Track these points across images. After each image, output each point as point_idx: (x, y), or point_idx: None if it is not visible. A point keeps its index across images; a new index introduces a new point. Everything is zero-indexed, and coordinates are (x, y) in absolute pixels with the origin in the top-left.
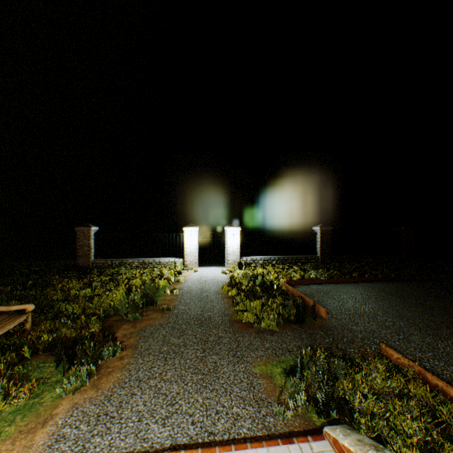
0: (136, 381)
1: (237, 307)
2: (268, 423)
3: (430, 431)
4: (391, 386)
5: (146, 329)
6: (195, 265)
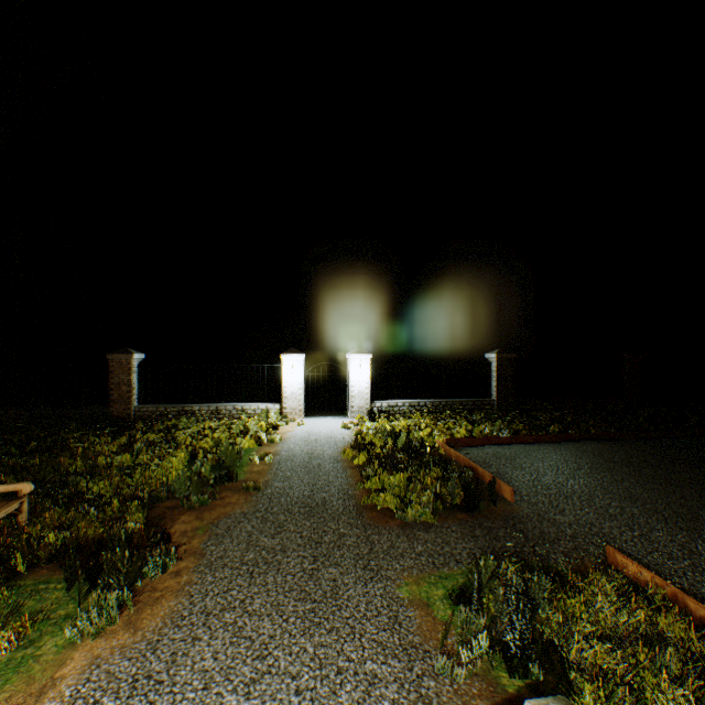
0: (201, 616)
1: (368, 484)
2: (427, 690)
3: (703, 703)
4: (628, 620)
5: (219, 522)
6: (299, 414)
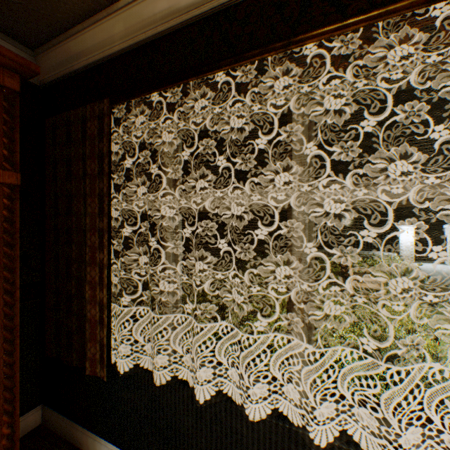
0: None
1: None
2: None
3: None
4: None
5: (447, 295)
6: (410, 259)
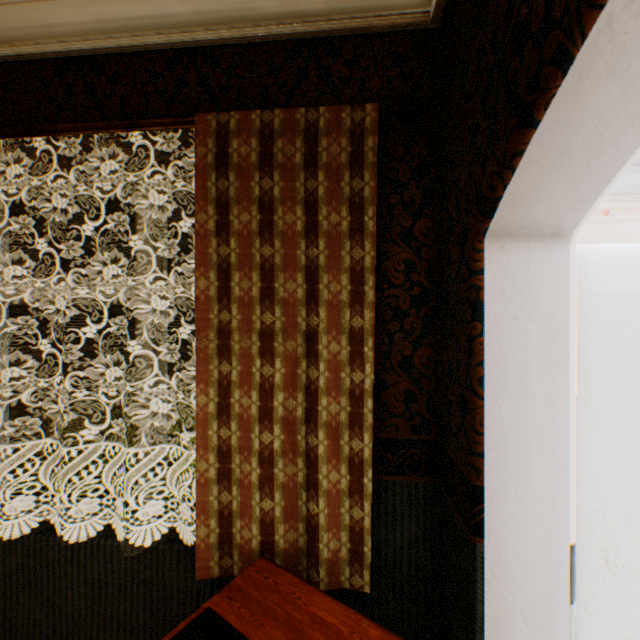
0: None
1: None
2: None
3: None
4: None
5: None
6: None
